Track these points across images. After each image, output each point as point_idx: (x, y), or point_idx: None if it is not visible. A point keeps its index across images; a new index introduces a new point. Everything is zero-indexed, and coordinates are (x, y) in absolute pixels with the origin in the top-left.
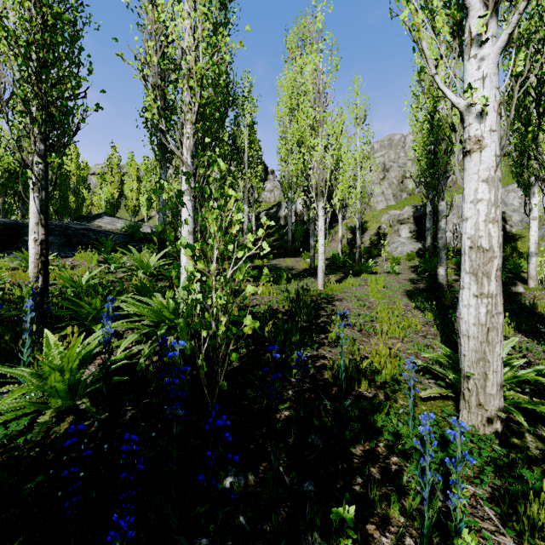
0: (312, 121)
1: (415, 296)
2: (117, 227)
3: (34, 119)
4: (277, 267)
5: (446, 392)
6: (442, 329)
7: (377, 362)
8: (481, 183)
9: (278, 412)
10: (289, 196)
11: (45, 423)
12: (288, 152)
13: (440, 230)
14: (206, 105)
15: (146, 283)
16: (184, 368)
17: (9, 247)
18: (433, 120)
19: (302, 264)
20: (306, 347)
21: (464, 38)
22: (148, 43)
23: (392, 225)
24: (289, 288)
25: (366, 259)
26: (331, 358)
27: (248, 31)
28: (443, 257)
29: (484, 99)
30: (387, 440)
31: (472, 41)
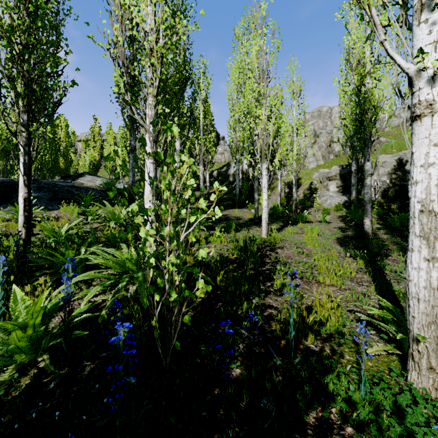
0: (257, 94)
1: (345, 243)
2: (97, 184)
3: (18, 94)
4: (227, 217)
5: (392, 350)
6: (374, 275)
7: (321, 312)
8: (433, 147)
9: (229, 369)
10: (237, 158)
11: (3, 383)
12: (236, 121)
13: (366, 186)
14: (166, 80)
15: (116, 232)
16: (128, 352)
17: (6, 201)
18: (360, 93)
19: (248, 214)
20: (254, 295)
21: (413, 5)
22: (114, 26)
23: (322, 181)
24: (237, 236)
25: (301, 209)
26: (277, 307)
27: (202, 15)
28: (368, 209)
29: (437, 62)
30: (338, 405)
31: (422, 6)
